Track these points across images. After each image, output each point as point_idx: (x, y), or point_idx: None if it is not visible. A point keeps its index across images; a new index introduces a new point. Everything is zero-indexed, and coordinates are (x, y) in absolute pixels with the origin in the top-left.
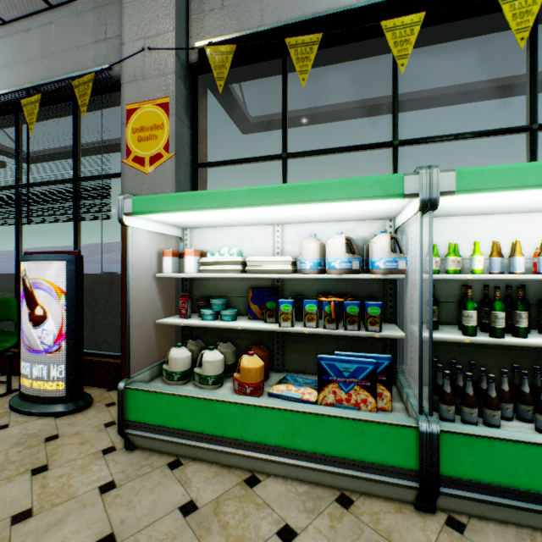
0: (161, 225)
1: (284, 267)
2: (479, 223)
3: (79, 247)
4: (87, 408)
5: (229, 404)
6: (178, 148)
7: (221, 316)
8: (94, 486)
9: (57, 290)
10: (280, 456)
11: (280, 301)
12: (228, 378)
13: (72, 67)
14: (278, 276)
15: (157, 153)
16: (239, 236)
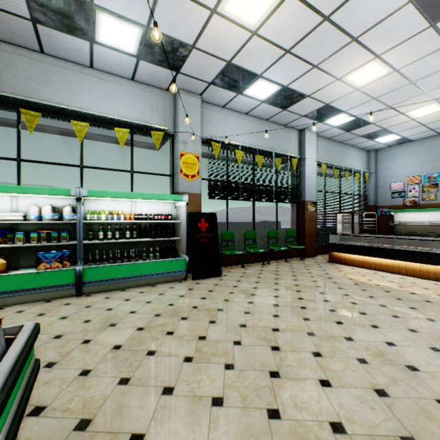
0: None
1: (19, 218)
2: (111, 203)
3: None
4: None
5: None
6: None
7: None
8: None
9: None
10: (17, 293)
11: (17, 233)
12: None
13: None
14: (15, 222)
15: None
16: None
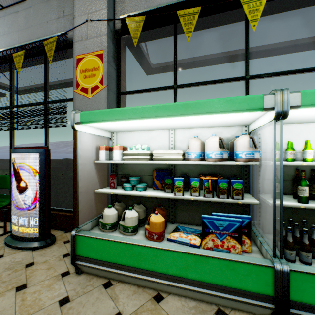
0: (98, 130)
1: (177, 157)
2: (305, 128)
3: (47, 144)
4: (52, 244)
5: (143, 247)
6: (108, 82)
7: (136, 188)
8: (55, 300)
9: (33, 170)
10: (177, 283)
11: (175, 179)
12: (140, 227)
13: (43, 34)
14: (173, 163)
15: (96, 85)
16: (147, 137)
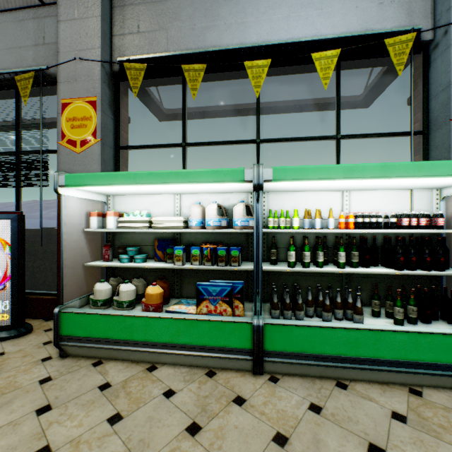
0: (89, 193)
1: (178, 224)
2: (304, 196)
3: (20, 208)
4: (28, 334)
5: (136, 317)
6: (103, 135)
7: (134, 259)
8: (35, 380)
9: (2, 242)
10: (170, 349)
11: (175, 248)
12: (140, 303)
13: (14, 62)
14: (173, 231)
15: (87, 138)
16: (150, 202)
